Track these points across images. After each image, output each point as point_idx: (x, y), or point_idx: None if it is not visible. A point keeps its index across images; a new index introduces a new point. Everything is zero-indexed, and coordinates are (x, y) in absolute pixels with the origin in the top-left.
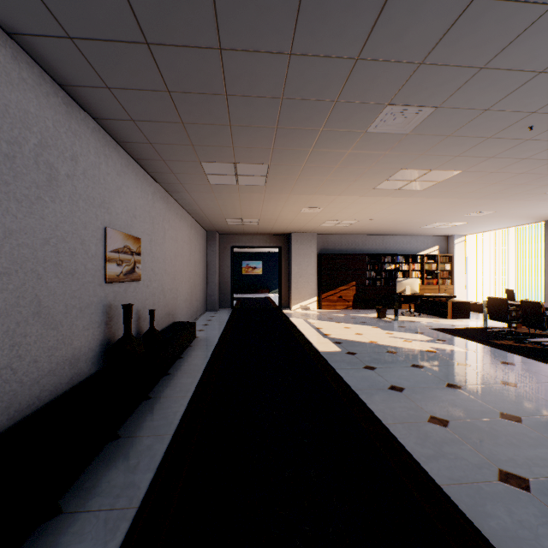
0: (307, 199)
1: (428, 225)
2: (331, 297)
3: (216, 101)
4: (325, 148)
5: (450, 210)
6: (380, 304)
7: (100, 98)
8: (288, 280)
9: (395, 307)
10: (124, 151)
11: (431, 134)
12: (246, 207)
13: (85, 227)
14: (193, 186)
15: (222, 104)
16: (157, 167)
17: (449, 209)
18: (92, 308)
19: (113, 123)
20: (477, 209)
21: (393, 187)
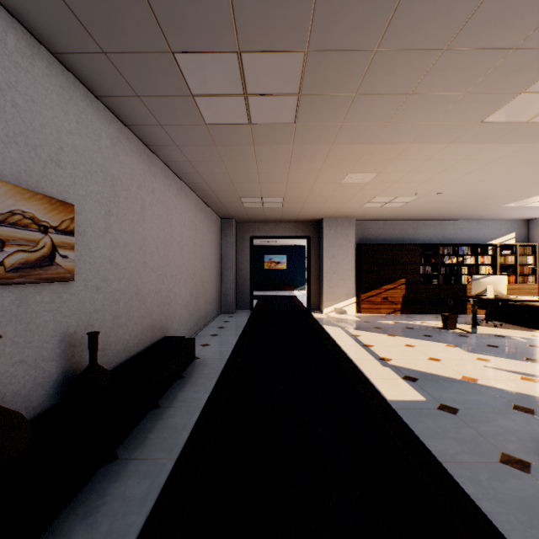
0: (358, 153)
1: (515, 202)
2: (374, 298)
3: None
4: None
5: None
6: (438, 307)
7: None
8: (318, 276)
9: (472, 315)
10: (16, 23)
11: None
12: (265, 176)
13: None
14: (180, 130)
15: None
16: (105, 78)
17: None
18: None
19: None
20: None
21: (521, 116)
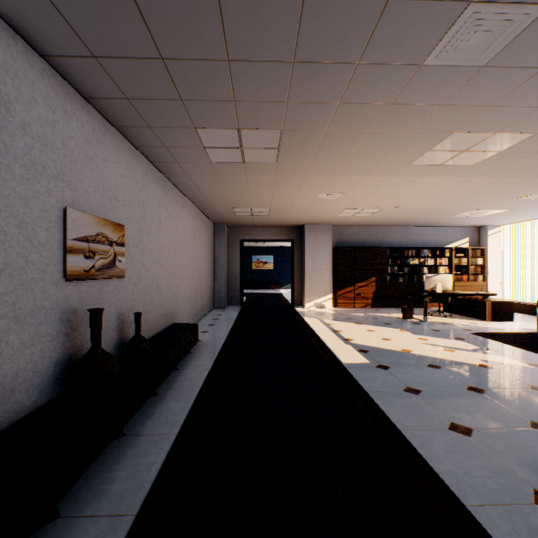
0: (326, 180)
1: (461, 214)
2: (348, 294)
3: (203, 9)
4: (358, 99)
5: (496, 193)
6: (403, 302)
7: (37, 13)
8: (300, 275)
9: (424, 307)
10: (98, 114)
11: (517, 67)
12: (254, 193)
13: (25, 203)
14: (191, 165)
15: (213, 15)
16: (145, 138)
17: (494, 192)
18: (39, 316)
19: (70, 64)
20: (530, 191)
21: (435, 162)
